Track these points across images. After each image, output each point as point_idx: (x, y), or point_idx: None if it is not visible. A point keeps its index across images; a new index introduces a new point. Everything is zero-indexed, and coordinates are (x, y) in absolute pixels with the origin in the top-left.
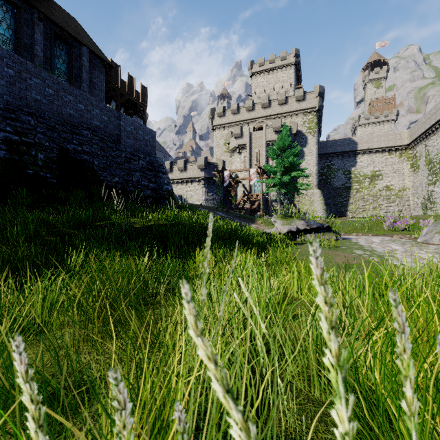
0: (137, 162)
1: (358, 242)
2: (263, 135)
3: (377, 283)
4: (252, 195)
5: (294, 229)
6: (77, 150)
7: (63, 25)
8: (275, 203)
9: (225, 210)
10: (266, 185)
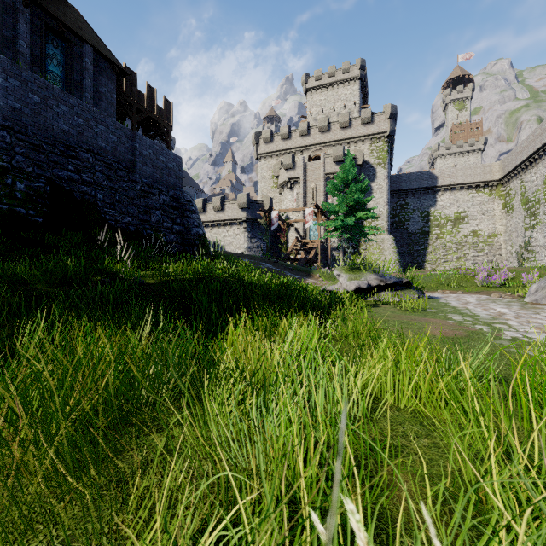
0: (158, 197)
1: (449, 302)
2: (321, 166)
3: (508, 371)
4: (307, 242)
5: (364, 285)
6: (73, 179)
7: (58, 15)
8: (336, 252)
9: (273, 261)
10: (324, 229)
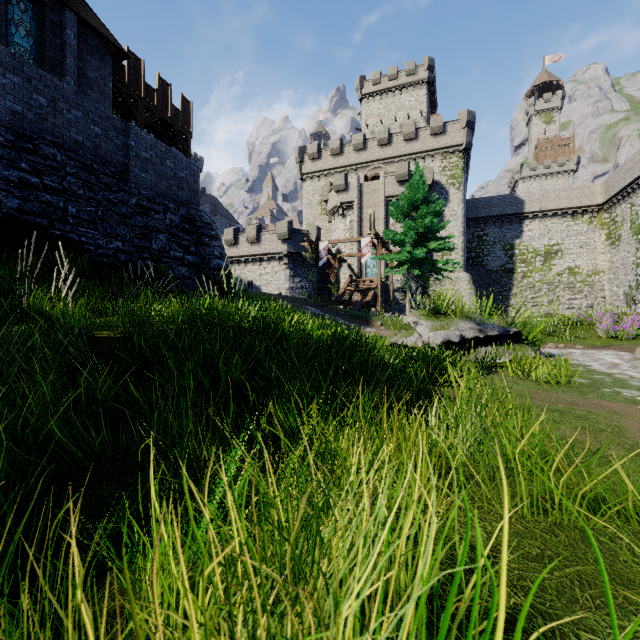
0: (162, 216)
1: (586, 364)
2: (380, 187)
3: None
4: (363, 281)
5: (456, 338)
6: (28, 183)
7: None
8: (399, 294)
9: (321, 304)
10: (385, 265)
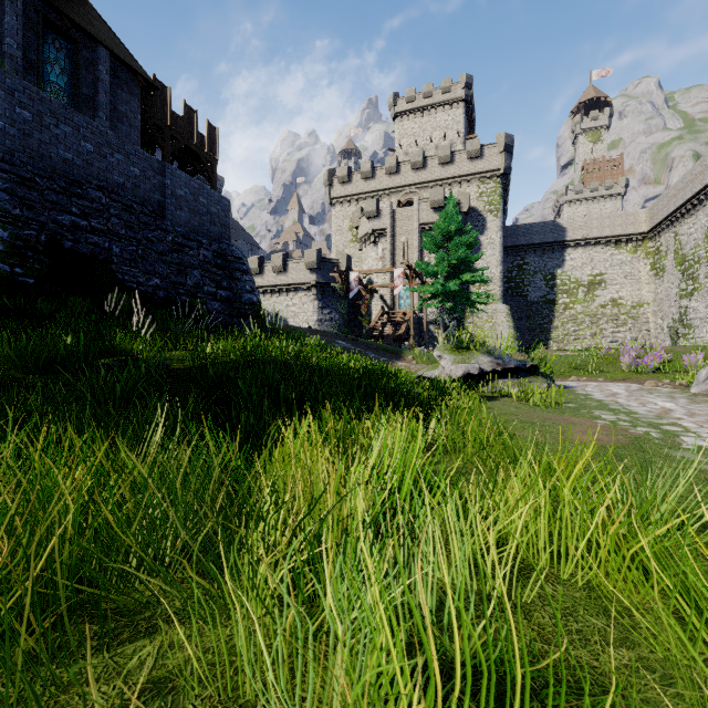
0: (196, 252)
1: (590, 394)
2: (414, 213)
3: None
4: (396, 313)
5: (475, 370)
6: (79, 226)
7: (61, 6)
8: (433, 327)
9: (352, 338)
10: (419, 296)
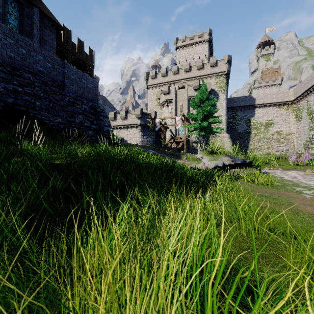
0: (80, 106)
1: (282, 177)
2: (186, 92)
3: None
4: (177, 138)
5: (221, 164)
6: (17, 91)
7: None
8: (194, 144)
9: (157, 149)
10: (188, 130)
